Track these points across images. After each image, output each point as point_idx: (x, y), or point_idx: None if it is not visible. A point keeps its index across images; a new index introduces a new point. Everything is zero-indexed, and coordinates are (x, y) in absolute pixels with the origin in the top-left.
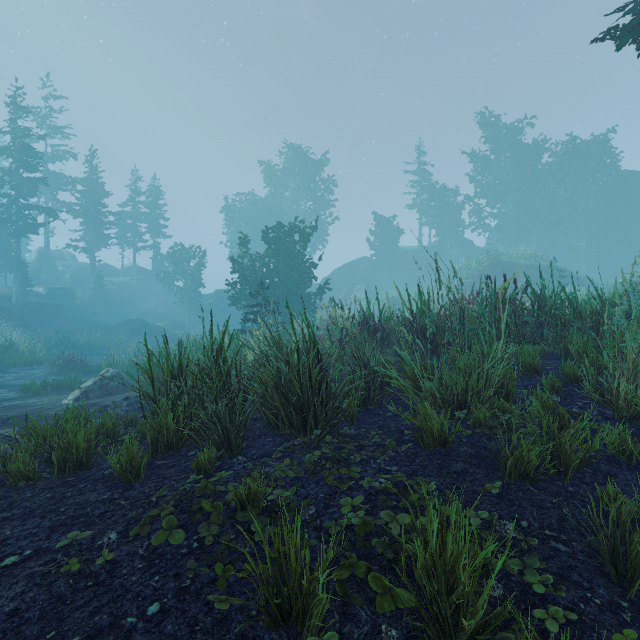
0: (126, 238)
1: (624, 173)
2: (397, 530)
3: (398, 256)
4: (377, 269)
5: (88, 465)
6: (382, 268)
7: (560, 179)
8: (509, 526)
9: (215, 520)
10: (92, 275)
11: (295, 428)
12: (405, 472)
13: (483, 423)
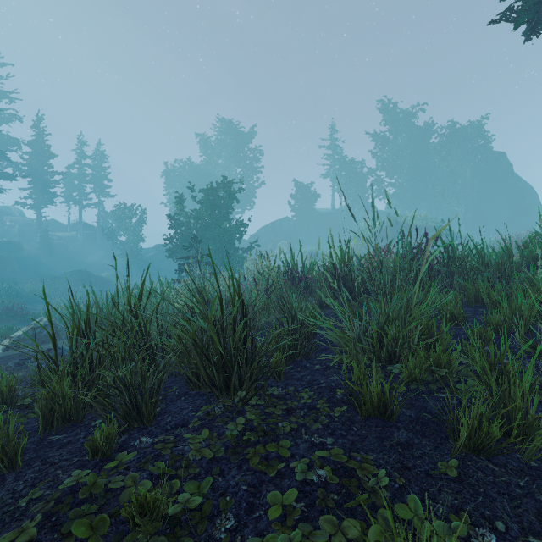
0: (72, 197)
1: (493, 153)
2: None
3: (315, 217)
4: (297, 228)
5: None
6: (301, 227)
7: (444, 156)
8: (490, 539)
9: None
10: (39, 230)
11: (217, 388)
12: (342, 446)
13: (418, 379)
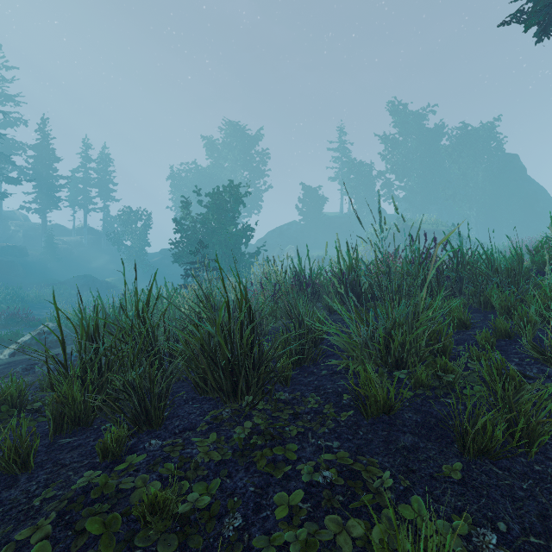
0: (77, 201)
1: (505, 155)
2: (348, 548)
3: (323, 221)
4: (305, 232)
5: None
6: (309, 231)
7: (456, 159)
8: (491, 538)
9: (103, 548)
10: (44, 234)
11: (224, 393)
12: (348, 449)
13: (425, 384)
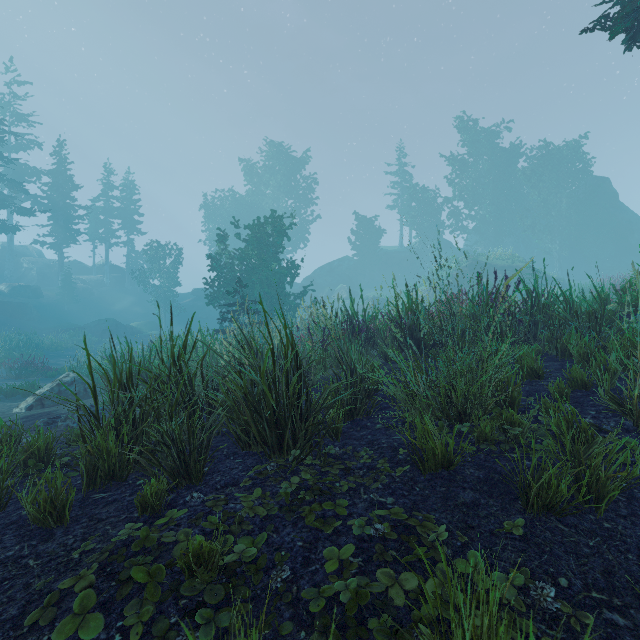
0: (98, 234)
1: (594, 179)
2: (401, 600)
3: (379, 256)
4: (359, 269)
5: (1, 504)
6: (363, 268)
7: (535, 183)
8: (549, 591)
9: (149, 596)
10: (60, 272)
11: (269, 447)
12: (403, 505)
13: (489, 438)
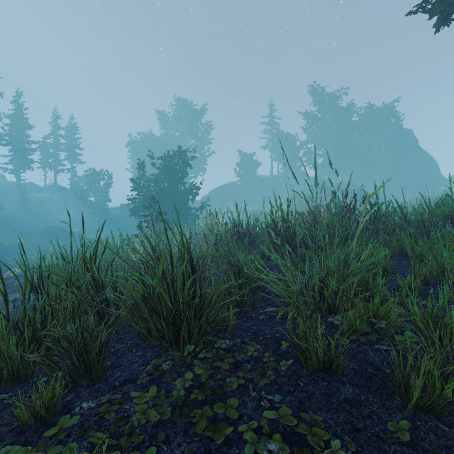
0: (48, 163)
1: (402, 130)
2: None
3: (256, 182)
4: (242, 190)
5: None
6: (245, 190)
7: (363, 132)
8: None
9: None
10: (18, 191)
11: (167, 341)
12: (290, 404)
13: (358, 330)
